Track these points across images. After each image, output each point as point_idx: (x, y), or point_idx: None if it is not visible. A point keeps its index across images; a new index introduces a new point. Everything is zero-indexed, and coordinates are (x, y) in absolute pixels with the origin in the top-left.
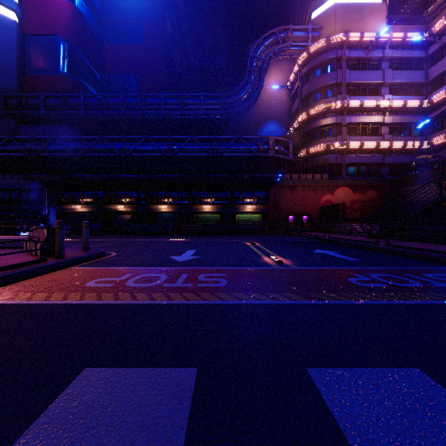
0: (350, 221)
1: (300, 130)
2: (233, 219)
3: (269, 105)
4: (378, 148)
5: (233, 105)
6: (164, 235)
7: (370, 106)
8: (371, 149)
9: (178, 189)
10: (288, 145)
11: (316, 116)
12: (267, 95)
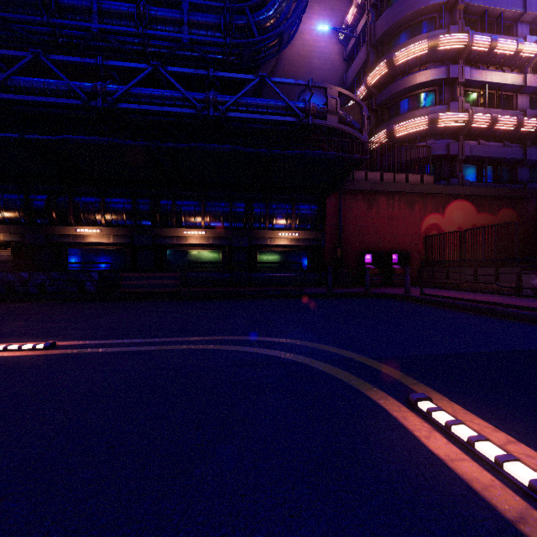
0: (472, 264)
1: (371, 100)
2: (250, 260)
3: (309, 66)
4: (517, 130)
5: (250, 34)
6: (66, 301)
7: (505, 53)
8: (505, 132)
9: (130, 193)
10: (362, 114)
11: (406, 68)
12: (306, 49)
